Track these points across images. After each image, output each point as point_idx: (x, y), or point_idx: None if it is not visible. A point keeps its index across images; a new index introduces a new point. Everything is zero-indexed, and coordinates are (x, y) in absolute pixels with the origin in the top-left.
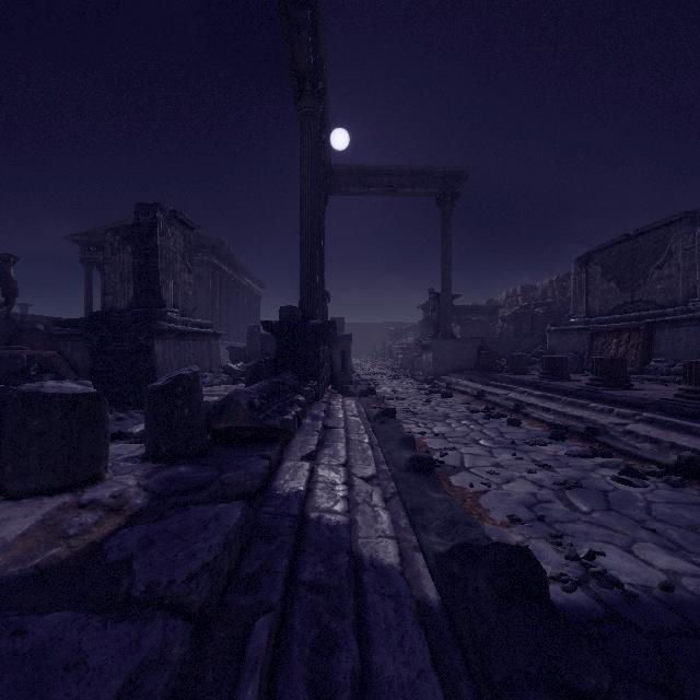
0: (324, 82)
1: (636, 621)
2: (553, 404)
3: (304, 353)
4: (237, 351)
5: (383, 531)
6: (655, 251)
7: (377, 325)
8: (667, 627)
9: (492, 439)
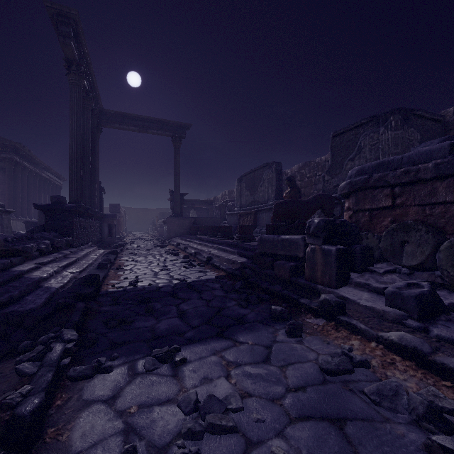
0: (89, 64)
1: (129, 290)
2: (200, 246)
3: (63, 222)
4: (32, 224)
5: (61, 282)
6: (260, 178)
7: (154, 210)
8: (136, 290)
9: (159, 260)
